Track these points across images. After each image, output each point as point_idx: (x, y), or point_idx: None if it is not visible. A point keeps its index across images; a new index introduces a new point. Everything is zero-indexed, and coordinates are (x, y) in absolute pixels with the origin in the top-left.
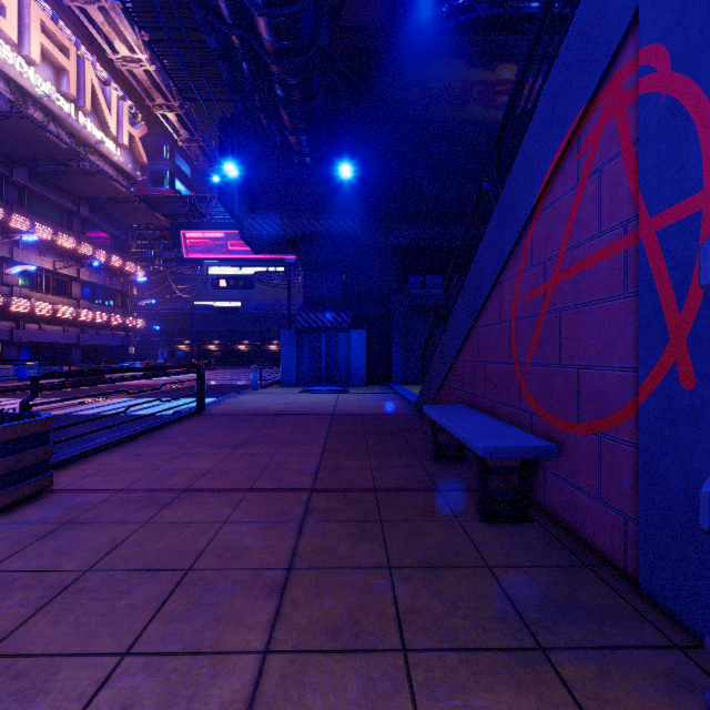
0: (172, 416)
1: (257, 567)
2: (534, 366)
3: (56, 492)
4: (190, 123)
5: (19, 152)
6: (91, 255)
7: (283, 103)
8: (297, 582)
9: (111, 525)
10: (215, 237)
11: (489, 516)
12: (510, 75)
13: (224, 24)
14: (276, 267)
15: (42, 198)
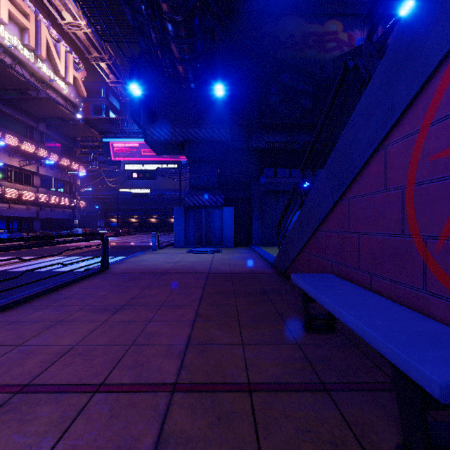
0: (79, 274)
1: None
2: None
3: None
4: (116, 70)
5: None
6: (47, 157)
7: (172, 38)
8: None
9: None
10: (133, 147)
11: None
12: (335, 28)
13: None
14: (172, 164)
15: (12, 117)
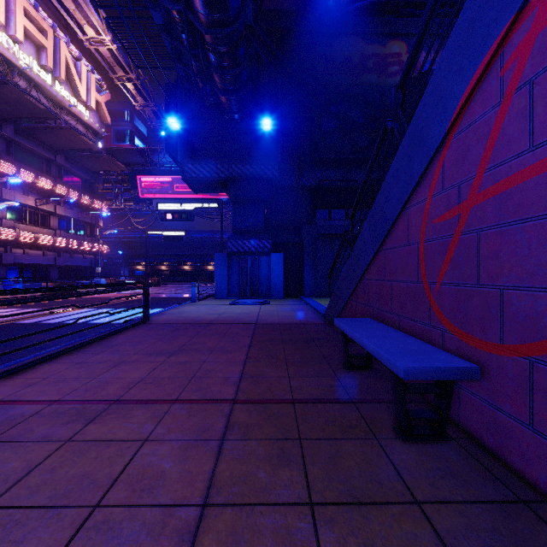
0: (121, 325)
1: (170, 503)
2: (446, 285)
3: None
4: (144, 91)
5: (6, 112)
6: (65, 195)
7: (215, 68)
8: (211, 527)
9: (32, 444)
10: (164, 181)
11: (407, 434)
12: (399, 50)
13: (166, 1)
14: (212, 204)
15: (26, 149)
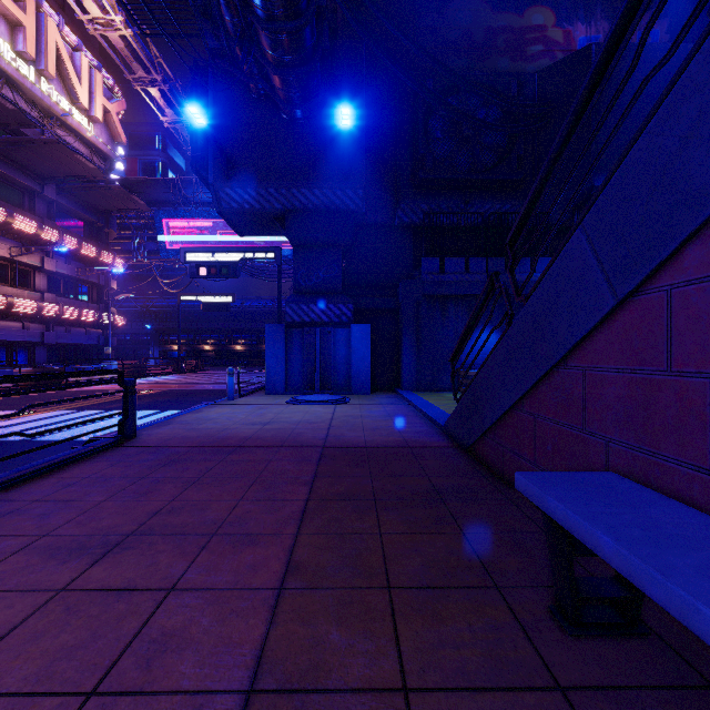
0: (73, 451)
1: None
2: None
3: None
4: (175, 101)
5: None
6: (57, 242)
7: (261, 20)
8: None
9: None
10: (204, 227)
11: None
12: (543, 21)
13: None
14: (265, 253)
15: None
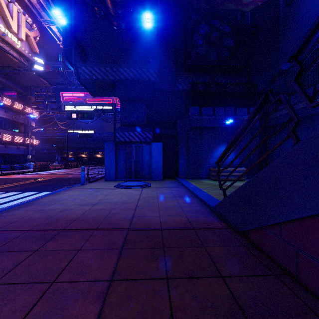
0: None
1: None
2: None
3: None
4: None
5: None
6: None
7: None
8: None
9: None
10: (80, 96)
11: None
12: None
13: None
14: (107, 106)
15: None
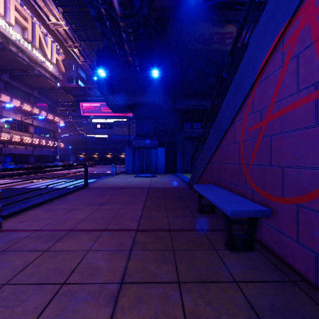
0: (72, 189)
1: (103, 282)
2: (254, 166)
3: (3, 231)
4: (84, 54)
5: (4, 66)
6: (38, 114)
7: (126, 41)
8: (125, 293)
9: (27, 252)
10: (96, 106)
11: (232, 247)
12: (231, 30)
13: (97, 3)
14: (123, 119)
15: (16, 87)
